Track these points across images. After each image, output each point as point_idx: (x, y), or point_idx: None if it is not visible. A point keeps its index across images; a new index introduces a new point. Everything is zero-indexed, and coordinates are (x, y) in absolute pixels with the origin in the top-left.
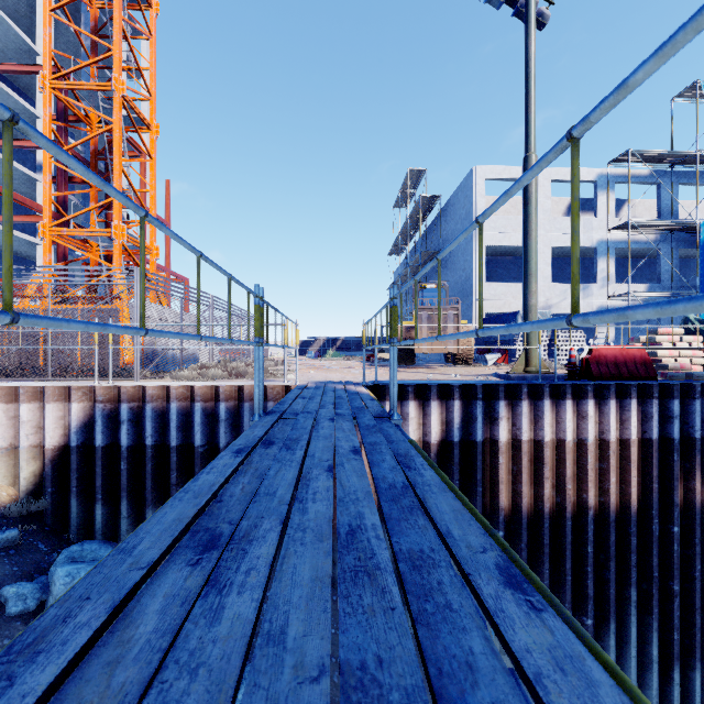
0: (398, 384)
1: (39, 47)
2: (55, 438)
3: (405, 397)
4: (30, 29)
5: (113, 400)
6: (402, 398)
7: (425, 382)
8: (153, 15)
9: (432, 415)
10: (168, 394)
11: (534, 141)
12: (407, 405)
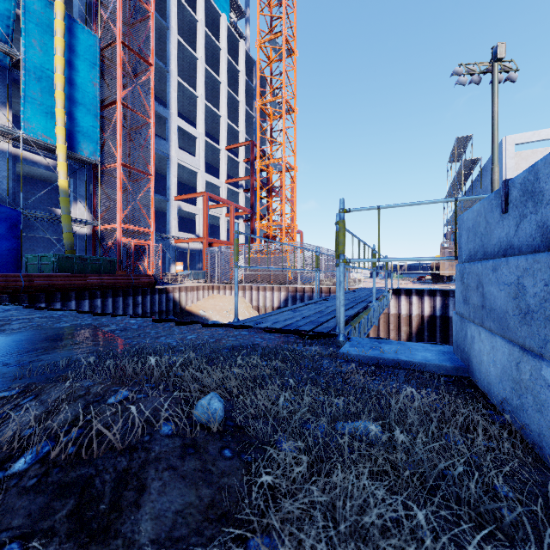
0: (408, 288)
1: (239, 129)
2: (276, 304)
3: (411, 294)
4: (233, 118)
5: (294, 292)
6: (410, 295)
7: (423, 288)
8: (295, 116)
9: (425, 303)
10: (312, 290)
11: (496, 159)
12: (412, 298)
